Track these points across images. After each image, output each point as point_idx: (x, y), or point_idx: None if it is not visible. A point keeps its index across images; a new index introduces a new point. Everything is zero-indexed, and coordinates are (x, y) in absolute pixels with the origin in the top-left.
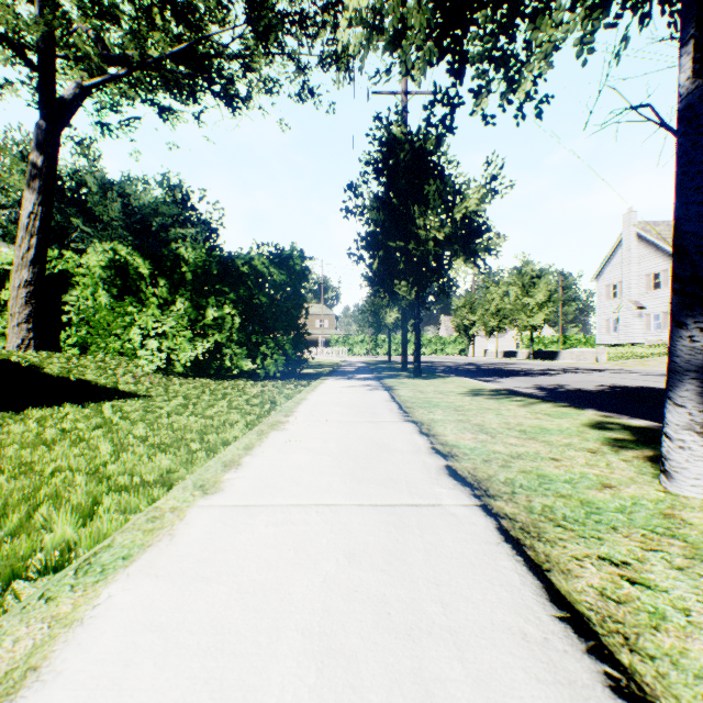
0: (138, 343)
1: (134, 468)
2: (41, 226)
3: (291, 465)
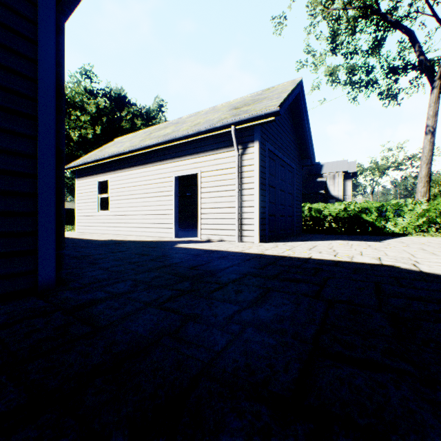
0: None
1: None
2: None
3: None
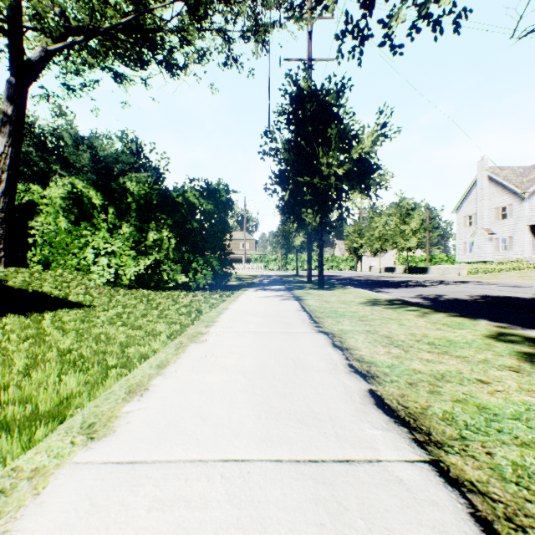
0: (92, 260)
1: (33, 393)
2: (11, 164)
3: (202, 389)
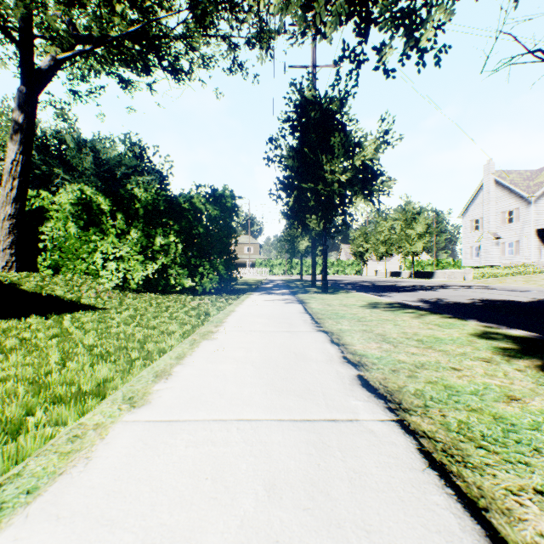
0: (100, 265)
1: (74, 377)
2: (21, 171)
3: (217, 375)
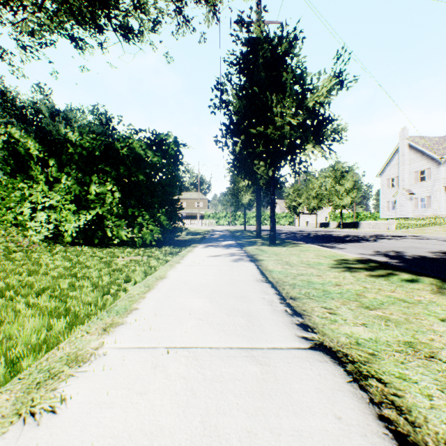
0: (28, 215)
1: None
2: None
3: None
